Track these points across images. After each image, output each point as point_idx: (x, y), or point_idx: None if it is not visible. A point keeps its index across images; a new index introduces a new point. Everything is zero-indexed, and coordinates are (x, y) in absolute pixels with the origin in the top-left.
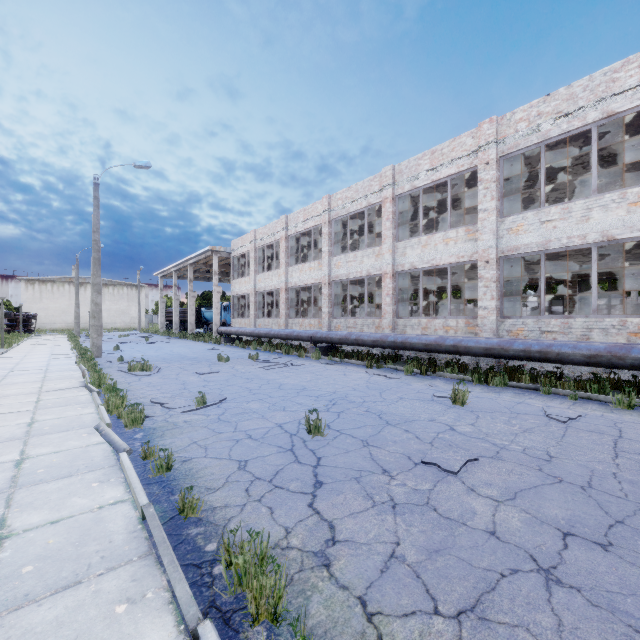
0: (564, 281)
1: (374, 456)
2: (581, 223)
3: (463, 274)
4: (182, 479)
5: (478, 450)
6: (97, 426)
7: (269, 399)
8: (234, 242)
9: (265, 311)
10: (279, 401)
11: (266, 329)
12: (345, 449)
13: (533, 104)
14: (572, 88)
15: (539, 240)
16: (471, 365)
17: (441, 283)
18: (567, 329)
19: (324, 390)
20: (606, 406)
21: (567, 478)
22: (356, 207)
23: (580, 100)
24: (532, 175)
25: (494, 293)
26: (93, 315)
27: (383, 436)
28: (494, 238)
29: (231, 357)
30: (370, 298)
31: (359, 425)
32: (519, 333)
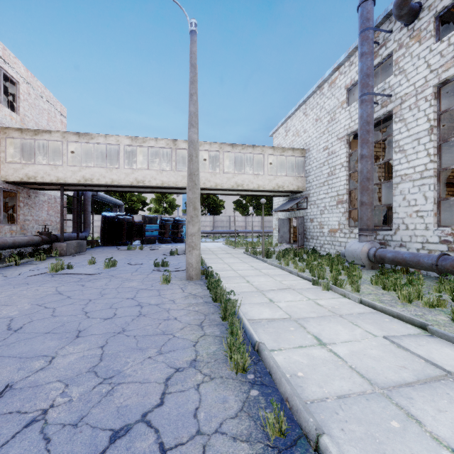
0: None
1: None
2: None
3: None
4: None
5: None
6: None
7: None
8: None
9: None
10: None
11: None
12: None
13: None
14: None
15: None
16: None
17: None
18: None
19: None
20: None
21: None
22: None
23: None
24: None
25: None
26: None
27: None
28: None
29: None
30: None
31: None
32: None
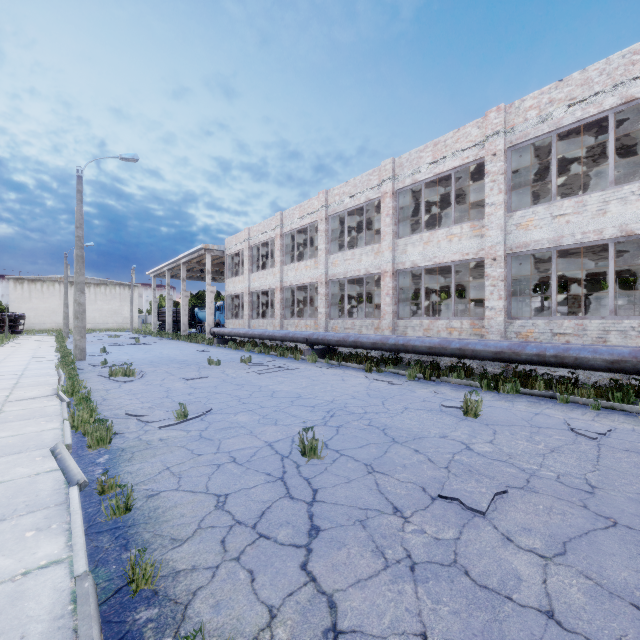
0: (569, 280)
1: (381, 487)
2: (597, 217)
3: (465, 273)
4: (143, 524)
5: (504, 478)
6: (54, 448)
7: (260, 410)
8: (228, 240)
9: (260, 311)
10: (271, 412)
11: (260, 330)
12: (346, 477)
13: (544, 90)
14: (587, 72)
15: (551, 236)
16: (477, 369)
17: (441, 282)
18: (581, 331)
19: (321, 398)
20: (634, 417)
21: (622, 519)
22: (354, 203)
23: (596, 85)
24: (539, 169)
25: (502, 292)
26: (76, 316)
27: (390, 458)
28: (502, 234)
29: (223, 360)
30: (368, 298)
31: (361, 443)
32: (529, 335)
